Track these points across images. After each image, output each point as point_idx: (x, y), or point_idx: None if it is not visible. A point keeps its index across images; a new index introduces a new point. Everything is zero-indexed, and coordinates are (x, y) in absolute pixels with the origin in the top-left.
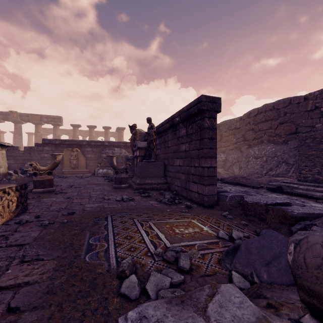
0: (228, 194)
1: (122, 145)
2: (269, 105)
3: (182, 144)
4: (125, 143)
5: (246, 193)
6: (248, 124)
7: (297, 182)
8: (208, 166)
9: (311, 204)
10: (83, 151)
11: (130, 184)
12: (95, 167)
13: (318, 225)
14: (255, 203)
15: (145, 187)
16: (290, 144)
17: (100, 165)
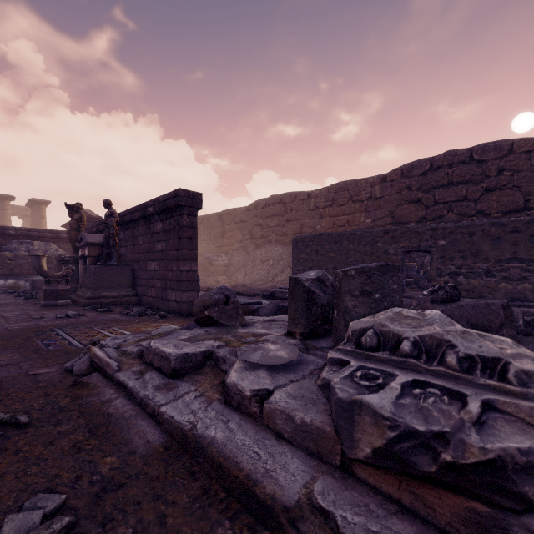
0: None
1: (48, 236)
2: (277, 197)
3: (158, 242)
4: (56, 233)
5: None
6: (255, 218)
7: None
8: (187, 270)
9: None
10: None
11: (75, 299)
12: None
13: (260, 311)
14: None
15: (102, 302)
16: None
17: None
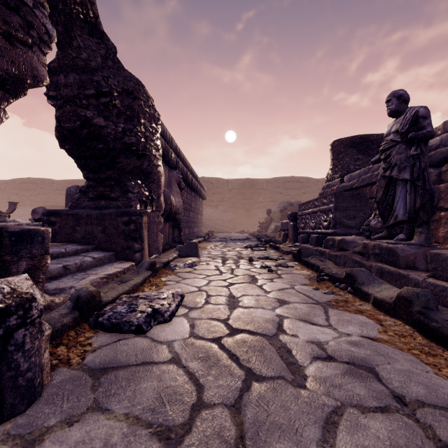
0: None
1: None
2: (31, 180)
3: None
4: None
5: None
6: (13, 189)
7: None
8: None
9: None
10: None
11: None
12: None
13: None
14: None
15: None
16: None
17: None
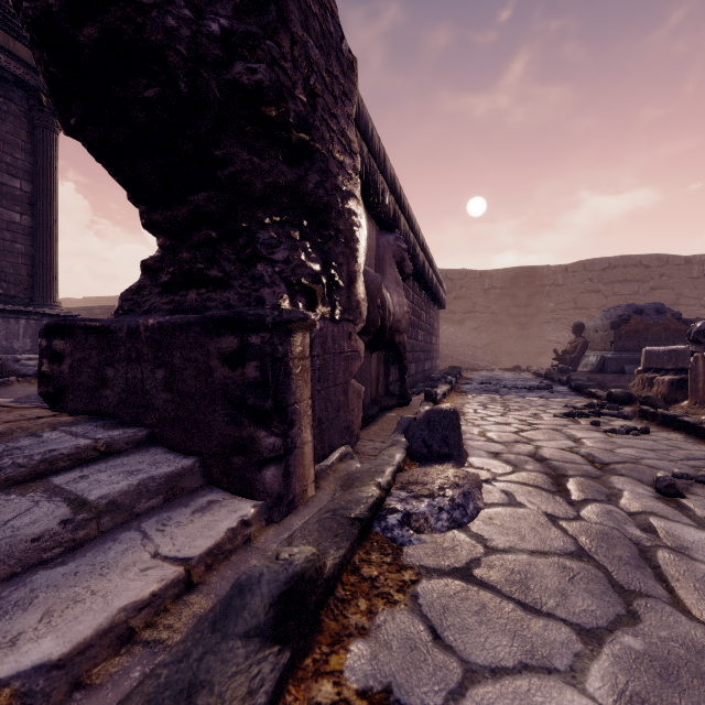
0: None
1: None
2: None
3: None
4: None
5: None
6: None
7: None
8: None
9: None
10: None
11: None
12: None
13: None
14: None
15: None
16: None
17: None
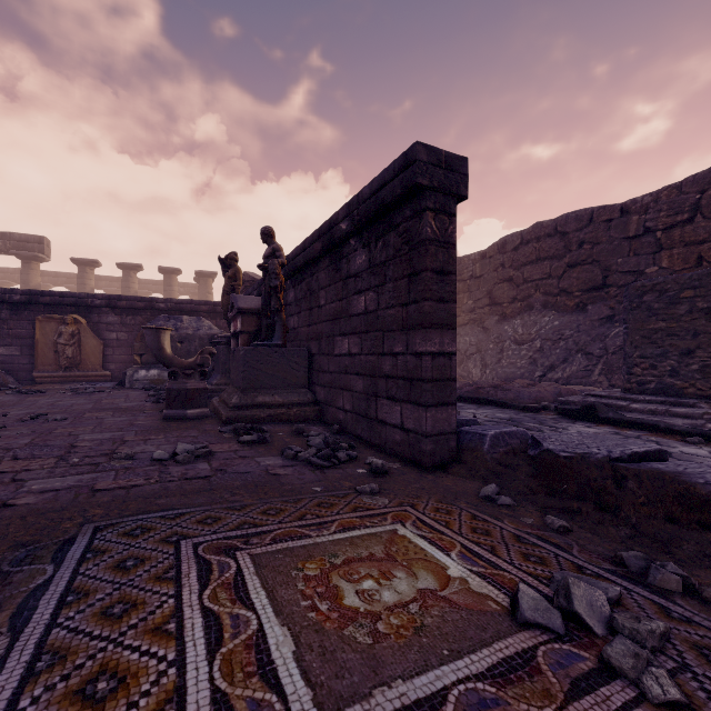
0: (487, 430)
1: (203, 310)
2: (547, 225)
3: (357, 293)
4: (213, 305)
5: (515, 423)
6: (499, 268)
7: (624, 395)
8: (433, 352)
9: (679, 449)
10: (94, 324)
11: (215, 407)
12: (130, 366)
13: None
14: (578, 456)
15: (255, 416)
16: (592, 312)
17: (142, 360)
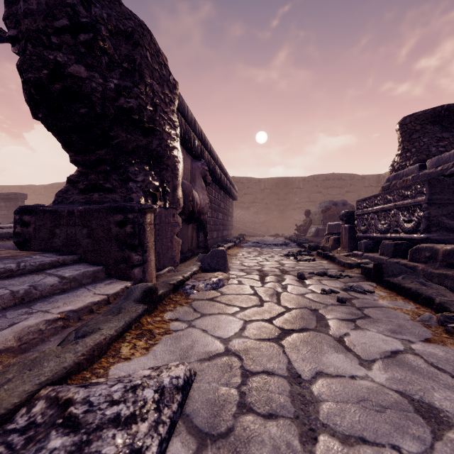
0: None
1: None
2: None
3: (2, 210)
4: None
5: None
6: (51, 193)
7: None
8: None
9: None
10: None
11: None
12: None
13: None
14: None
15: None
16: None
17: None
